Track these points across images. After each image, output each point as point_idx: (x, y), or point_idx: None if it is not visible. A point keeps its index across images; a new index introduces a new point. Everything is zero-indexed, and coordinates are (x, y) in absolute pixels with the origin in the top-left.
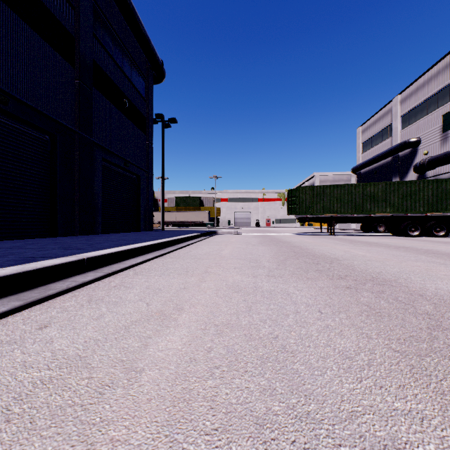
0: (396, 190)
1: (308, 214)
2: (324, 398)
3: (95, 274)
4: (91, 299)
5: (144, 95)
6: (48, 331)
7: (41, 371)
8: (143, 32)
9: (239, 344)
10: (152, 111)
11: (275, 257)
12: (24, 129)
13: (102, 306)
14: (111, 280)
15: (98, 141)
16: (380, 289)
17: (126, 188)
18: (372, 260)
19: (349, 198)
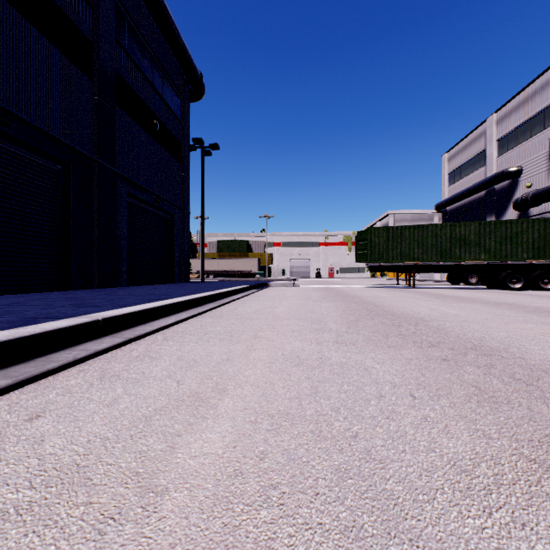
0: (492, 232)
1: (382, 262)
2: (440, 545)
3: (113, 340)
4: (104, 375)
5: (179, 116)
6: (39, 424)
7: (19, 491)
8: (178, 38)
9: (304, 446)
10: (188, 135)
11: (344, 317)
12: (30, 156)
13: (117, 385)
14: (133, 348)
15: (122, 172)
16: (488, 362)
17: (156, 230)
18: (468, 321)
19: (434, 242)
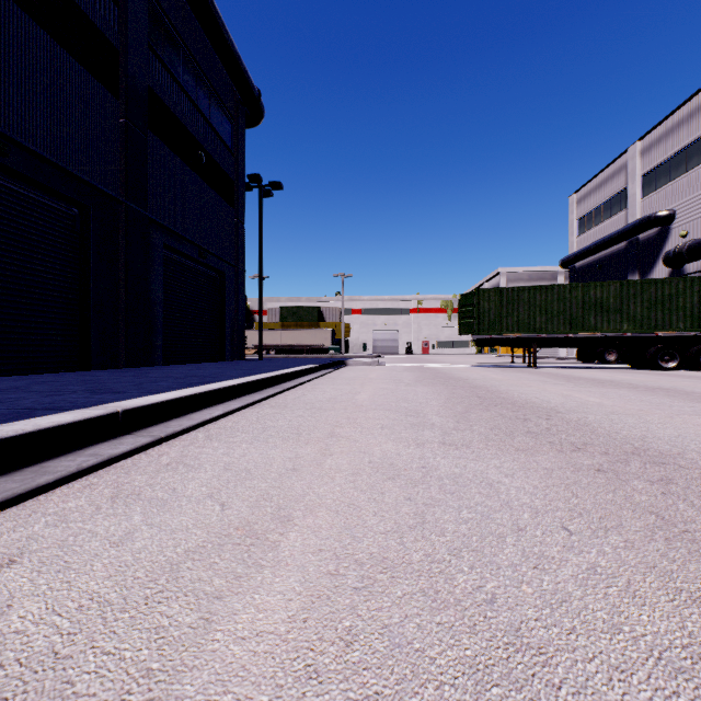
0: (638, 295)
1: (493, 334)
2: None
3: (136, 440)
4: (119, 493)
5: (231, 146)
6: (10, 576)
7: None
8: (229, 44)
9: (414, 620)
10: (243, 170)
11: (449, 407)
12: (36, 196)
13: (135, 510)
14: (163, 452)
15: (157, 217)
16: (662, 474)
17: (202, 293)
18: (618, 413)
19: (561, 308)
